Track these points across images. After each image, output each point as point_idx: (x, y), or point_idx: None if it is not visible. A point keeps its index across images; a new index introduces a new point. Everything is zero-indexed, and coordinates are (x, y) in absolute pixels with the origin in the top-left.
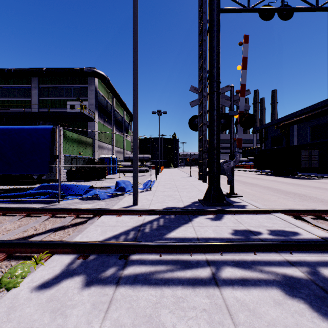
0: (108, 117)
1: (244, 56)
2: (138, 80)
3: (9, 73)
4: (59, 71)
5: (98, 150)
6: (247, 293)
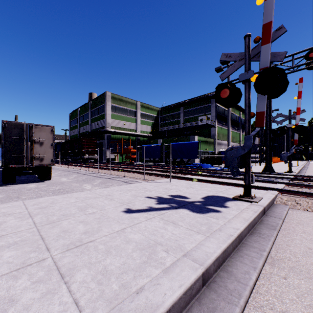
0: (225, 121)
1: (299, 91)
2: (229, 121)
3: (171, 108)
4: (194, 100)
5: (217, 146)
6: (238, 177)
